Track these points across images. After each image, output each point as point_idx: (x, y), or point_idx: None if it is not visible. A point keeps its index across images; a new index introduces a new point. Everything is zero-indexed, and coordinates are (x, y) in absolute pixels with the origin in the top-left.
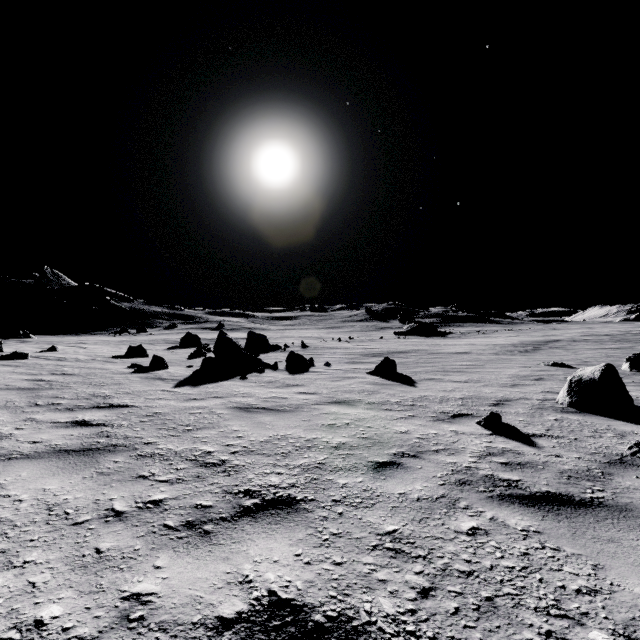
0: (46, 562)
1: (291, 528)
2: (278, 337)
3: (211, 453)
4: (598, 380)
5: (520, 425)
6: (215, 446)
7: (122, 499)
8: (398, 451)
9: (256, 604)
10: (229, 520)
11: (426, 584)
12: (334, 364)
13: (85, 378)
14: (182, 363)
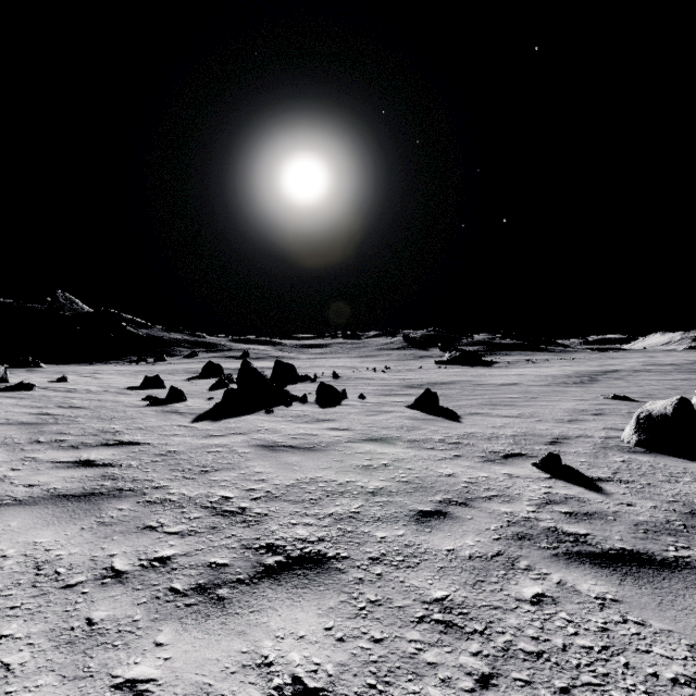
0: (26, 636)
1: (320, 593)
2: (307, 366)
3: (230, 499)
4: (671, 416)
5: (582, 467)
6: (234, 491)
7: (124, 555)
8: (444, 498)
9: (277, 695)
10: (247, 583)
11: (485, 669)
12: (369, 396)
13: (95, 412)
14: (202, 395)
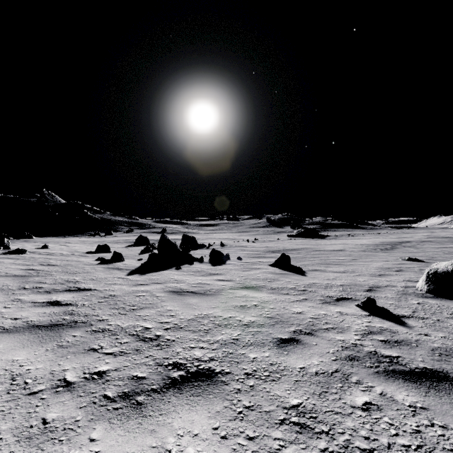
0: None
1: (210, 400)
2: (204, 238)
3: (149, 329)
4: (451, 272)
5: (391, 307)
6: (153, 323)
7: (73, 370)
8: (296, 329)
9: None
10: (158, 391)
11: None
12: (244, 258)
13: (64, 268)
14: (135, 257)
